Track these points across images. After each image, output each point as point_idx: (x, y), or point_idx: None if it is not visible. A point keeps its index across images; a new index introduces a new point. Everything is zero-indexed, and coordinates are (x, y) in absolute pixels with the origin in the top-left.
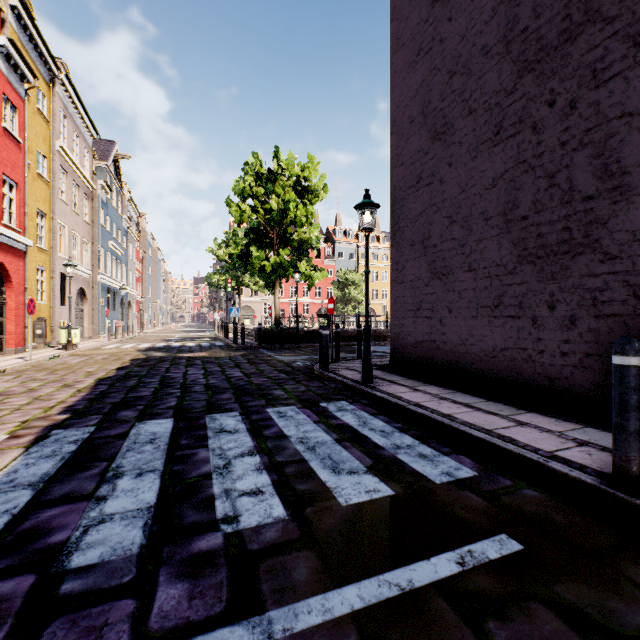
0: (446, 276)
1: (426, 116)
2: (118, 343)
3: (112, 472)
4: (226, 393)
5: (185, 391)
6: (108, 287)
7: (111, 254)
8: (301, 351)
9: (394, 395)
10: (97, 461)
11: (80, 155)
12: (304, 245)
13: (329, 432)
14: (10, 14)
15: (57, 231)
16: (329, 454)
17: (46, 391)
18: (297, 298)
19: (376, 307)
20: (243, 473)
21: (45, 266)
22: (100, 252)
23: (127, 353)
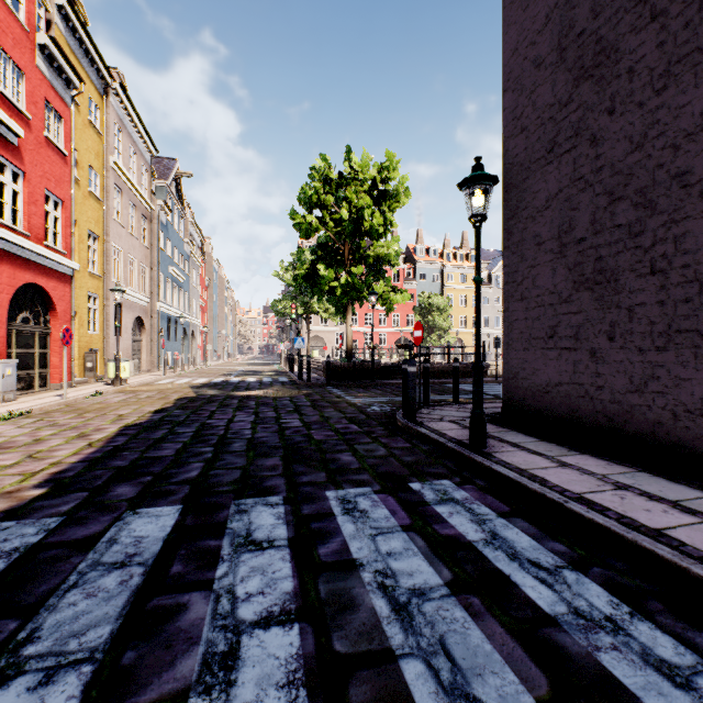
0: (603, 285)
1: (565, 49)
2: (175, 377)
3: (5, 659)
4: (273, 456)
5: (219, 450)
6: (168, 316)
7: (172, 280)
8: (378, 390)
9: (530, 474)
10: (4, 616)
11: (137, 173)
12: (381, 262)
13: (433, 559)
14: (57, 15)
15: (111, 255)
16: (442, 636)
17: (51, 444)
18: (373, 325)
19: (465, 336)
20: (255, 697)
21: (98, 293)
22: (159, 278)
23: (177, 390)
